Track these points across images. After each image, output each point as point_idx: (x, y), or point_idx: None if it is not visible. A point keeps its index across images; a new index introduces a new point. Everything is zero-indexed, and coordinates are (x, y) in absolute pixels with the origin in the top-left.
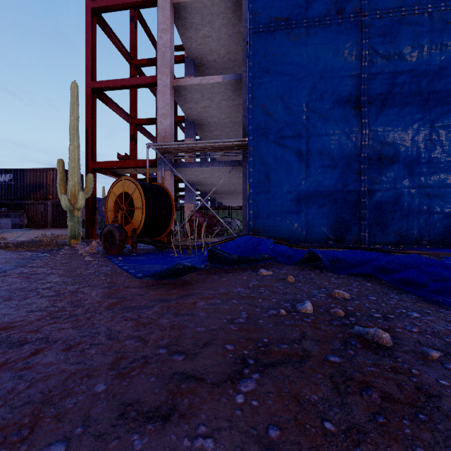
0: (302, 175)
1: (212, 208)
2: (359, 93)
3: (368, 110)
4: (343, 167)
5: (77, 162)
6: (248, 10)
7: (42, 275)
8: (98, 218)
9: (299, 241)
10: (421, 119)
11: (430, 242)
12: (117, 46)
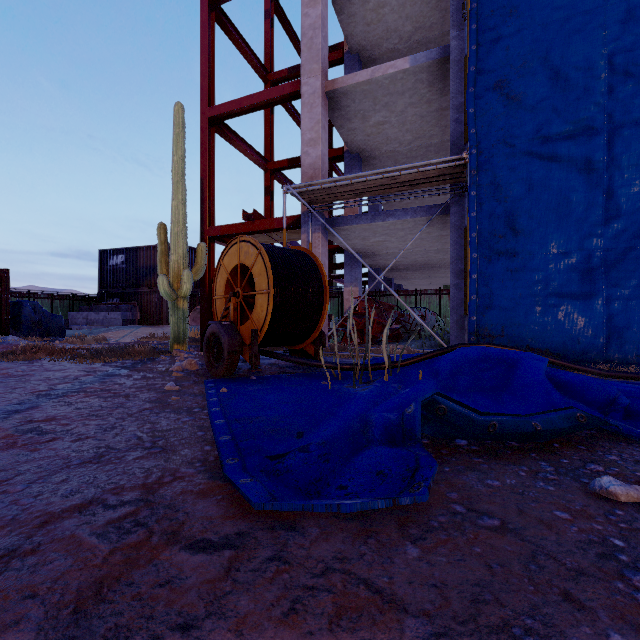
0: (596, 216)
1: (387, 293)
2: None
3: None
4: None
5: (182, 225)
6: None
7: (47, 435)
8: None
9: (587, 357)
10: None
11: None
12: (245, 56)
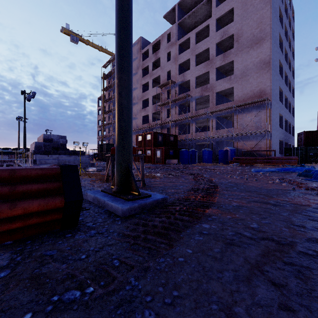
0: None
1: None
2: None
3: None
4: None
5: None
6: None
7: None
8: None
9: None
10: None
11: None
12: None
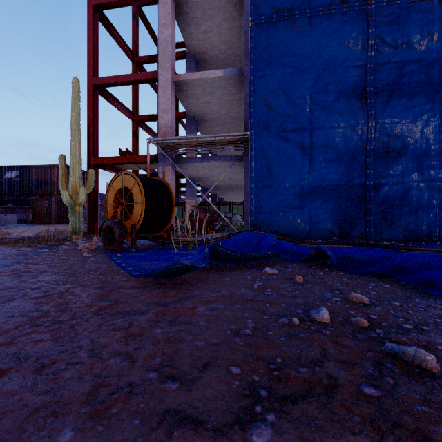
0: (305, 169)
1: (213, 203)
2: (365, 84)
3: (375, 101)
4: (348, 160)
5: (78, 157)
6: (250, 1)
7: (35, 272)
8: (101, 214)
9: (302, 237)
10: (430, 110)
11: (440, 238)
12: (119, 43)
